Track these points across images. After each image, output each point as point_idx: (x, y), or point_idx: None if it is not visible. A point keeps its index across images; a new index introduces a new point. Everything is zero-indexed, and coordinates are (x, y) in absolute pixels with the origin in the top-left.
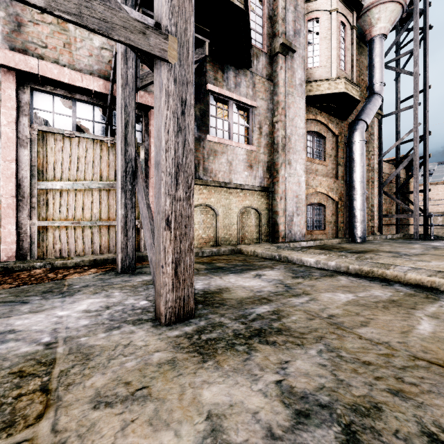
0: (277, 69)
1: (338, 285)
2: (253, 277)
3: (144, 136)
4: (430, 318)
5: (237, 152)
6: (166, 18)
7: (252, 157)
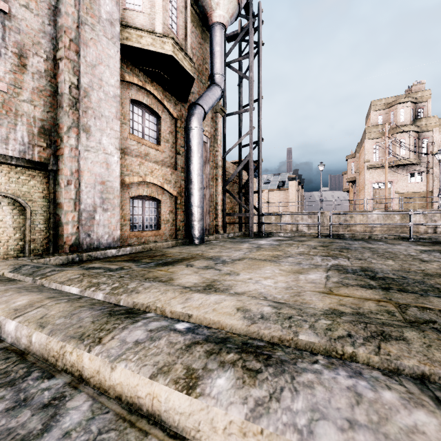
0: None
1: None
2: None
3: None
4: None
5: None
6: None
7: None
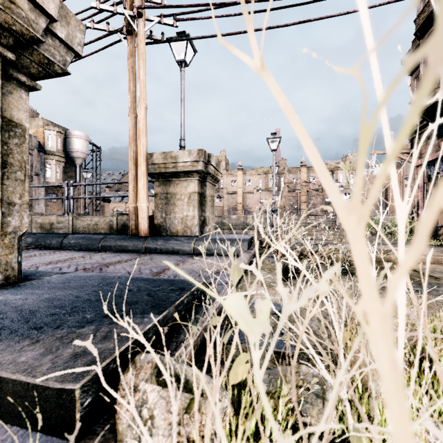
0: (34, 180)
1: None
2: None
3: None
4: None
5: None
6: None
7: None
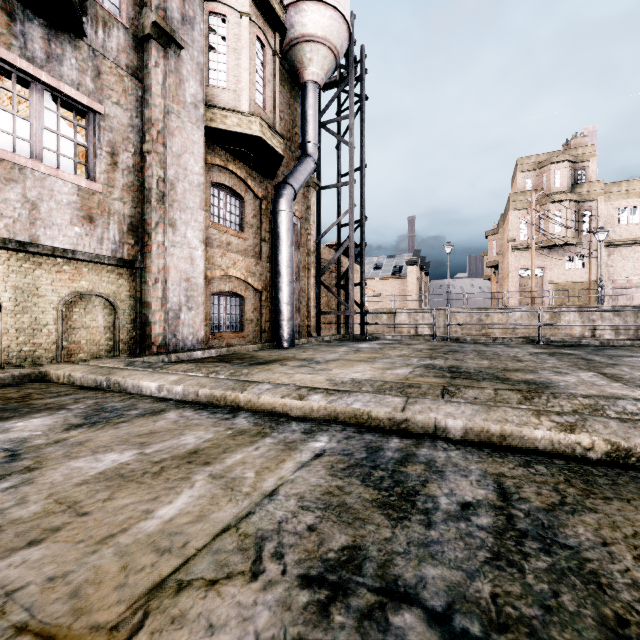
0: (150, 64)
1: (140, 432)
2: None
3: None
4: (208, 482)
5: (54, 186)
6: None
7: (93, 202)
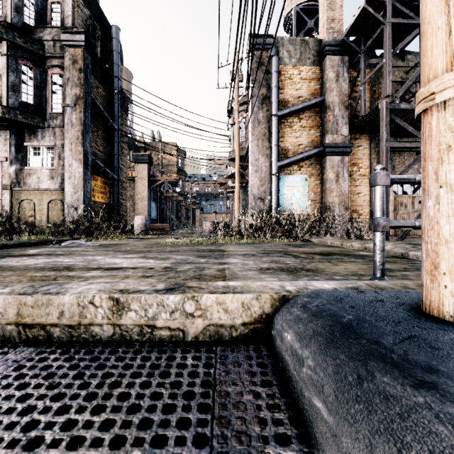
0: None
1: None
2: None
3: None
4: None
5: None
6: None
7: None
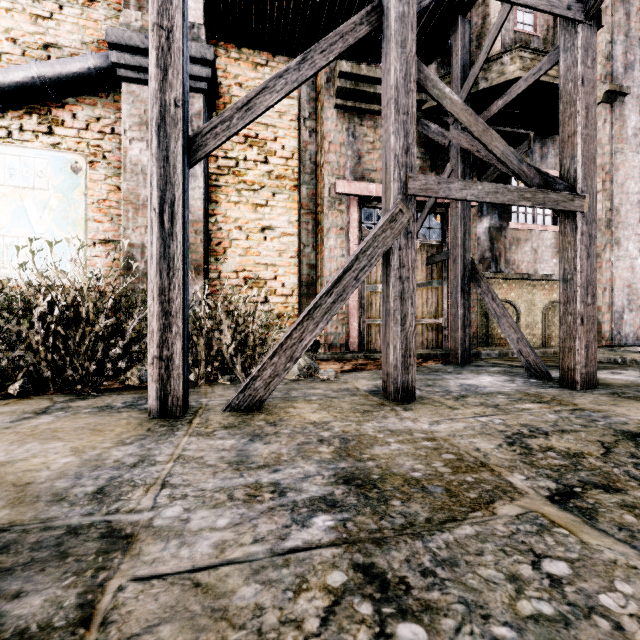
0: (599, 124)
1: None
2: (612, 374)
3: (445, 233)
4: None
5: (543, 236)
6: (580, 183)
7: None
